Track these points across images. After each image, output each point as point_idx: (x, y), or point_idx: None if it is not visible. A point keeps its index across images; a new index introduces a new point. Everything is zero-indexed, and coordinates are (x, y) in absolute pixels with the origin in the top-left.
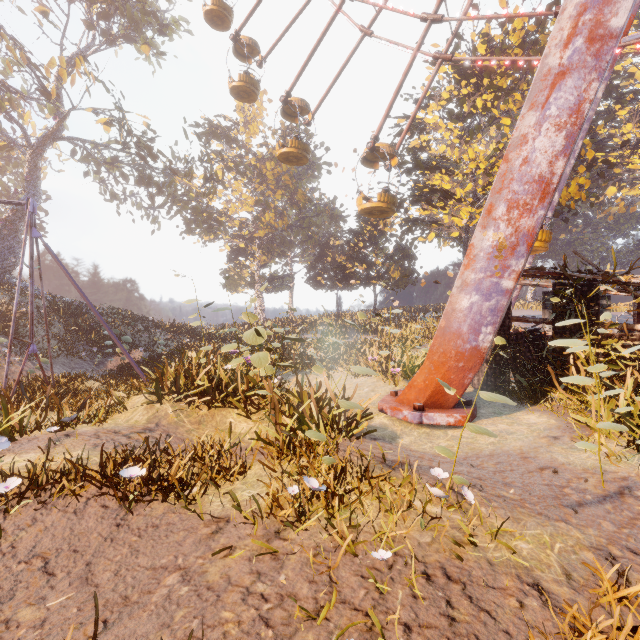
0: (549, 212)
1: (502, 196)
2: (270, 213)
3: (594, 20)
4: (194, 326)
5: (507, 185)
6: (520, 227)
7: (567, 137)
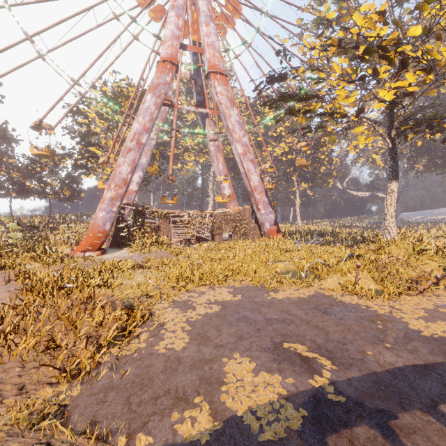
0: (140, 180)
1: (113, 181)
2: None
3: (138, 138)
4: None
5: (115, 178)
6: (118, 192)
7: (131, 168)
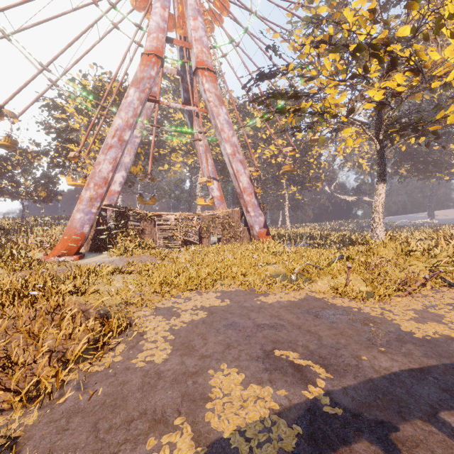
0: (123, 180)
1: (92, 180)
2: None
3: (120, 135)
4: None
5: (94, 177)
6: (98, 192)
7: (113, 167)
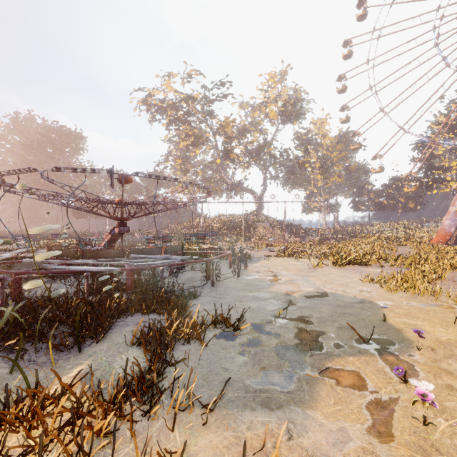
0: None
1: (456, 200)
2: (335, 176)
3: None
4: (315, 229)
5: None
6: None
7: None
